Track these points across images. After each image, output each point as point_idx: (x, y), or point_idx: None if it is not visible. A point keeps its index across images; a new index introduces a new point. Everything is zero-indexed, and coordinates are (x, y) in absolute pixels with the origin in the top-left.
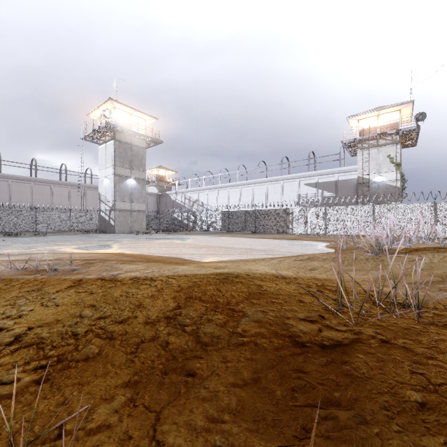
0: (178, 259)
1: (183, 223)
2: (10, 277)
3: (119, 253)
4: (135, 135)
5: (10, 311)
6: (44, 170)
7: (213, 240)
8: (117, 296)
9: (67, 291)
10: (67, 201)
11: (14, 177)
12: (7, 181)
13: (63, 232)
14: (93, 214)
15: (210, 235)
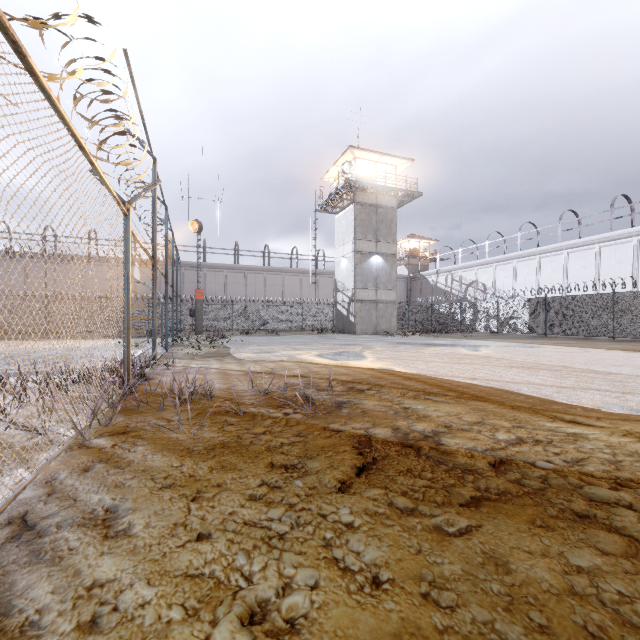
0: (519, 397)
1: (452, 319)
2: (252, 410)
3: (384, 369)
4: (382, 190)
5: (265, 571)
6: (276, 257)
7: (536, 352)
8: (563, 589)
9: (368, 494)
10: (298, 292)
11: (249, 268)
12: (243, 273)
13: (295, 331)
14: (327, 308)
15: (512, 340)
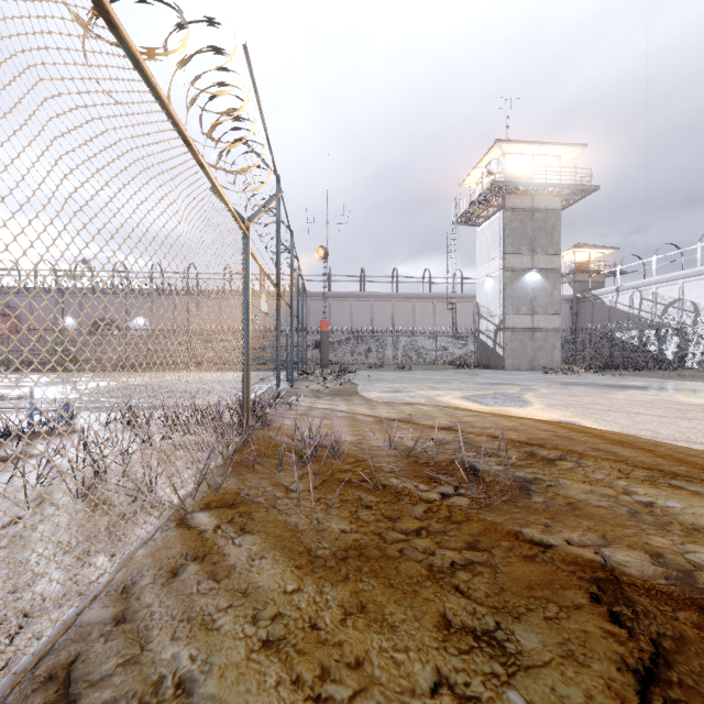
0: None
1: (644, 351)
2: (393, 483)
3: (565, 422)
4: (541, 190)
5: None
6: (405, 282)
7: None
8: None
9: None
10: (431, 321)
11: (376, 295)
12: (370, 301)
13: (428, 365)
14: (466, 338)
15: None
